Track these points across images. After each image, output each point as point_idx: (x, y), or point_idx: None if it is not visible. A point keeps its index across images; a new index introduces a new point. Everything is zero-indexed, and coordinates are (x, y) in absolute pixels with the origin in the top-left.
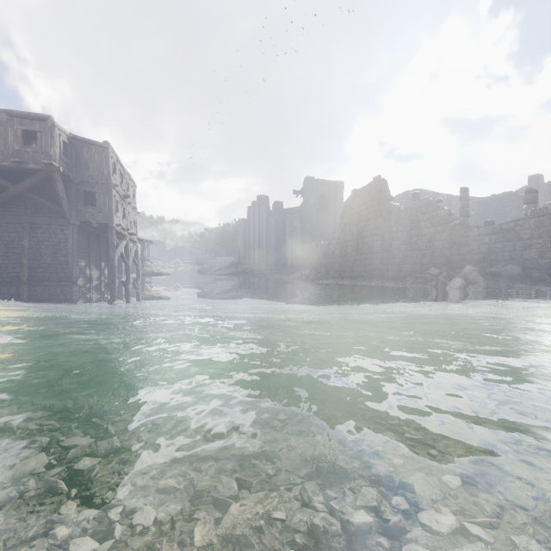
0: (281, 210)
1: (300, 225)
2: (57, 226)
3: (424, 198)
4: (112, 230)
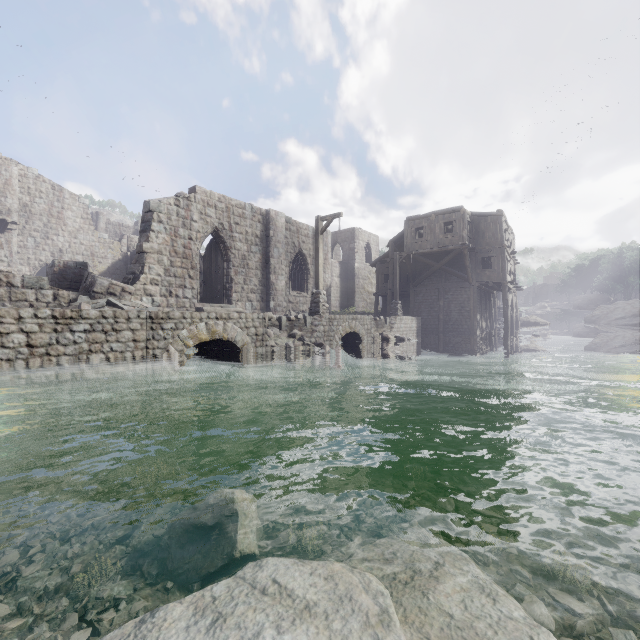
0: None
1: None
2: (461, 289)
3: None
4: (505, 287)
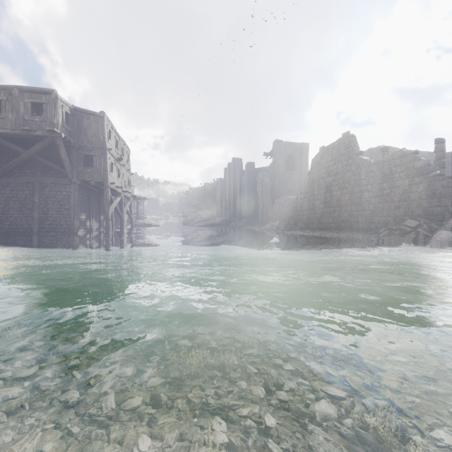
0: (252, 169)
1: (269, 182)
2: (61, 185)
3: (398, 150)
4: (107, 187)
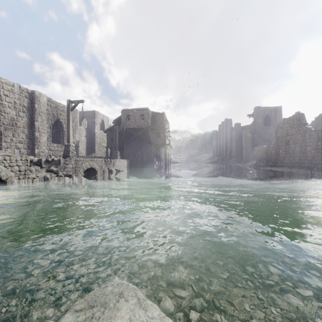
0: (239, 127)
1: (250, 136)
2: (148, 146)
3: None
4: (165, 146)
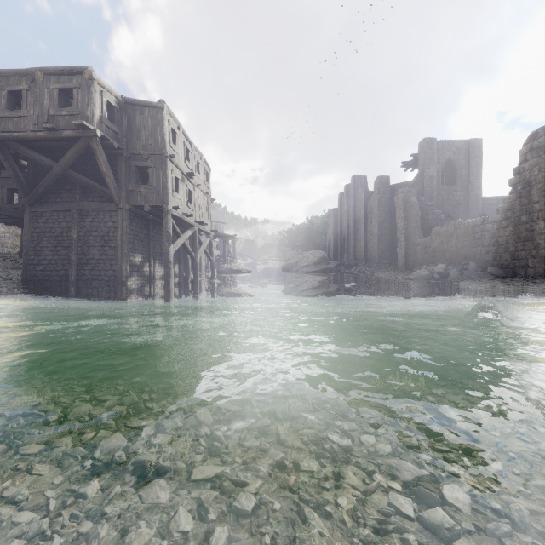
0: (386, 187)
1: (418, 203)
2: (106, 213)
3: None
4: (166, 214)
